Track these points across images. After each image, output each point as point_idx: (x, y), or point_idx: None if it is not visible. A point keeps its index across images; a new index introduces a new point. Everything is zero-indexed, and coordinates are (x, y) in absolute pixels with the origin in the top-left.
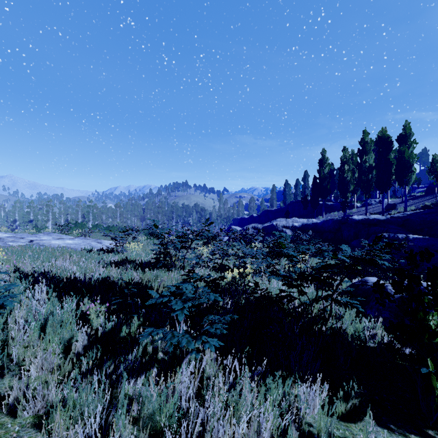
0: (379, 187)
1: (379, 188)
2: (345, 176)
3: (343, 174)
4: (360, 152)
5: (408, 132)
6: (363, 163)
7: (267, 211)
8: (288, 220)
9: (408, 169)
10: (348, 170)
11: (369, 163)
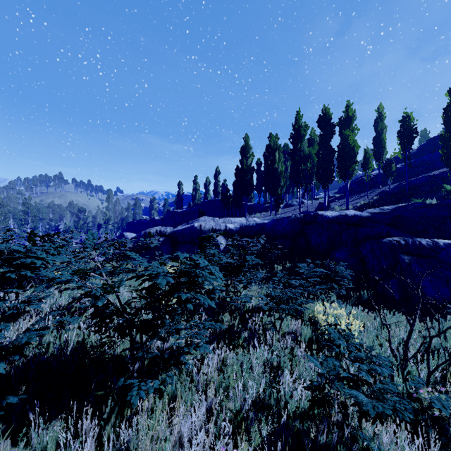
0: (321, 180)
1: (321, 181)
2: (276, 167)
3: (273, 164)
4: (293, 138)
5: (351, 114)
6: (298, 151)
7: (173, 213)
8: (217, 220)
9: (354, 158)
10: (279, 159)
11: (305, 151)
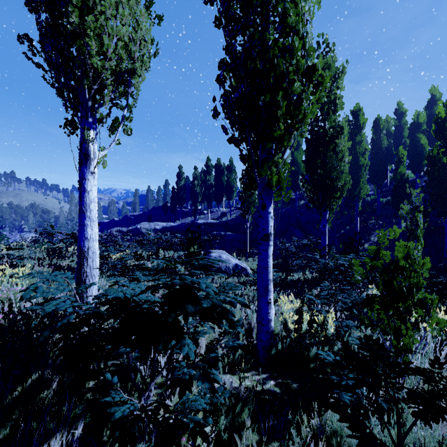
0: (216, 200)
1: (216, 201)
2: (195, 190)
3: (194, 187)
4: (205, 173)
5: (232, 164)
6: (207, 181)
7: (130, 215)
8: (151, 224)
9: (232, 189)
10: (198, 185)
11: (211, 181)
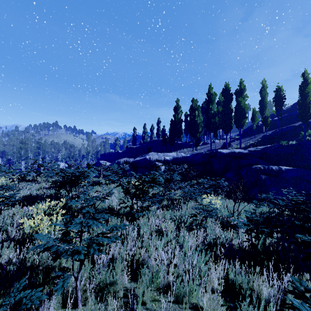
0: (224, 129)
1: (224, 129)
2: (196, 120)
3: (194, 118)
4: (207, 102)
5: (243, 88)
6: (210, 110)
7: (130, 148)
8: (159, 154)
9: (244, 115)
10: (198, 115)
11: (214, 110)
